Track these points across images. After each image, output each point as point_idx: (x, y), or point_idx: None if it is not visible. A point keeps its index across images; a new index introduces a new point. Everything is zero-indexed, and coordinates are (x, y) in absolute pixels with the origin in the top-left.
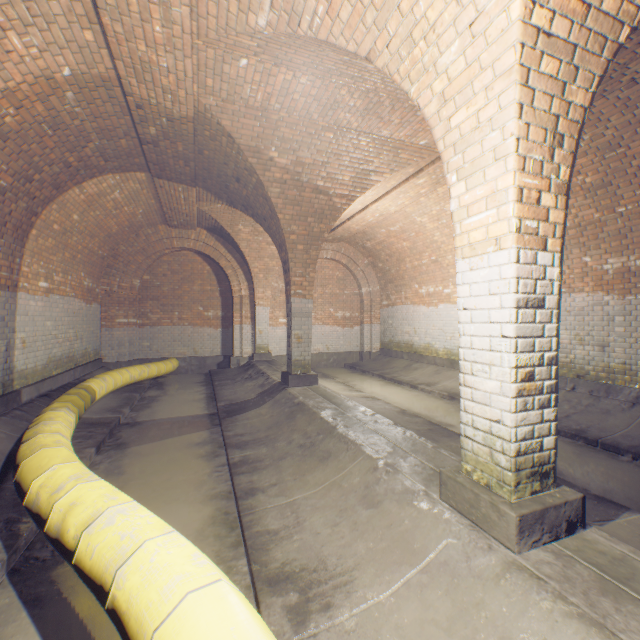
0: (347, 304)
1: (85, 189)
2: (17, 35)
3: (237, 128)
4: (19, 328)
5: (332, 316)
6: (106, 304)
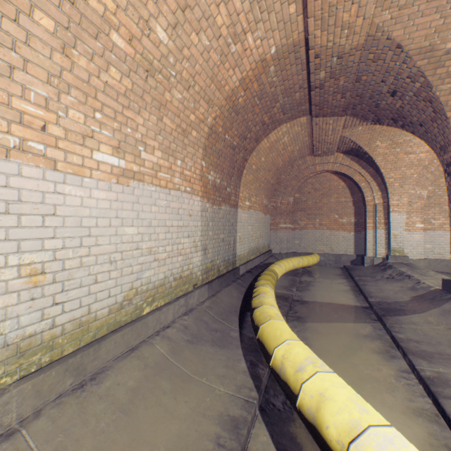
0: None
1: (269, 139)
2: (251, 34)
3: (408, 33)
4: (238, 230)
5: None
6: (273, 215)
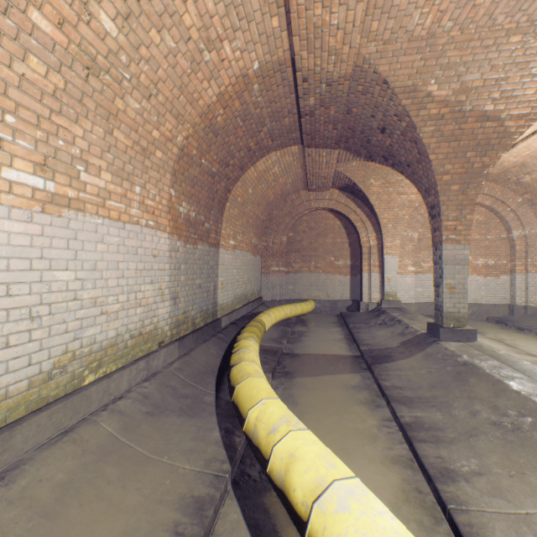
0: (490, 250)
1: (257, 168)
2: (228, 43)
3: (393, 70)
4: (220, 274)
5: (469, 264)
6: (264, 256)
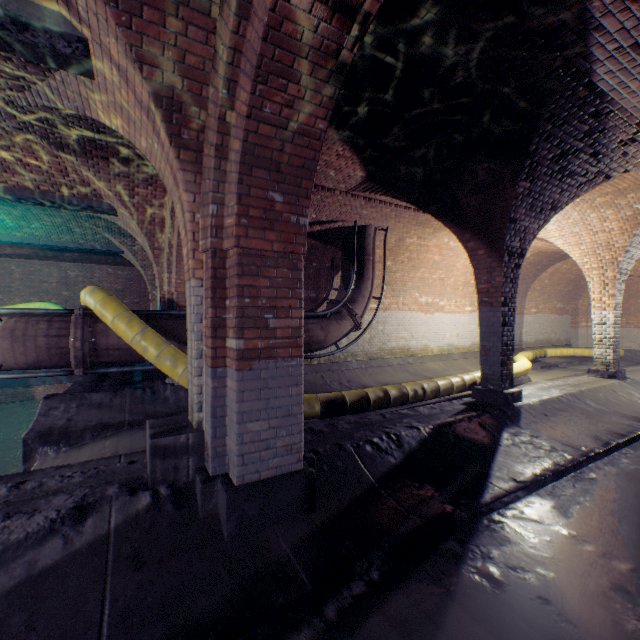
0: None
1: (546, 272)
2: None
3: None
4: (523, 327)
5: None
6: (572, 315)
